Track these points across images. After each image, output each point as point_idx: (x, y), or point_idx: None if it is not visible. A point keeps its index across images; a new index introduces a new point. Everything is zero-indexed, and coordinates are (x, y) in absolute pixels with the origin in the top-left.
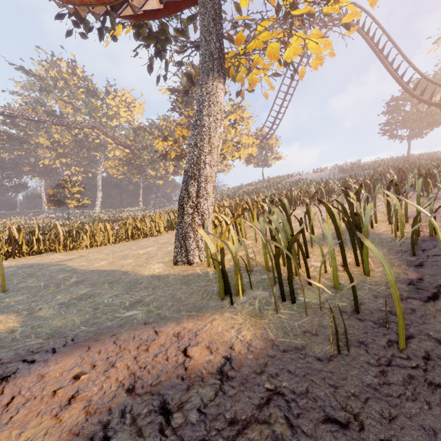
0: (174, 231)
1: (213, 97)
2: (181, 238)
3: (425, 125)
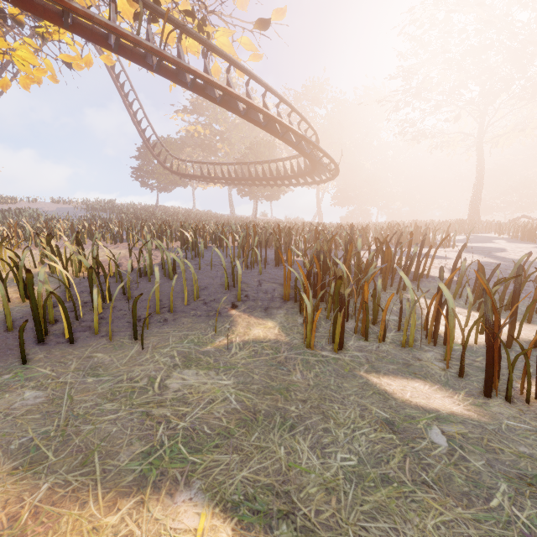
0: None
1: None
2: None
3: (169, 182)
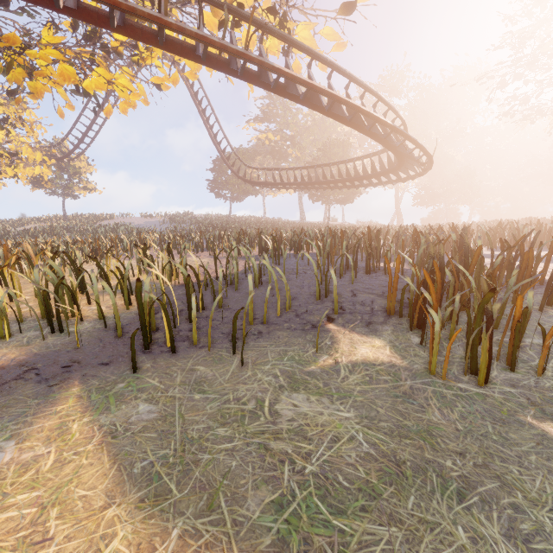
0: None
1: None
2: None
3: (242, 192)
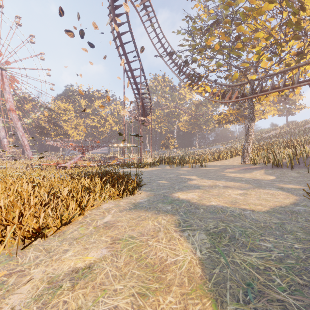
0: (232, 158)
1: (251, 127)
2: (243, 158)
3: None
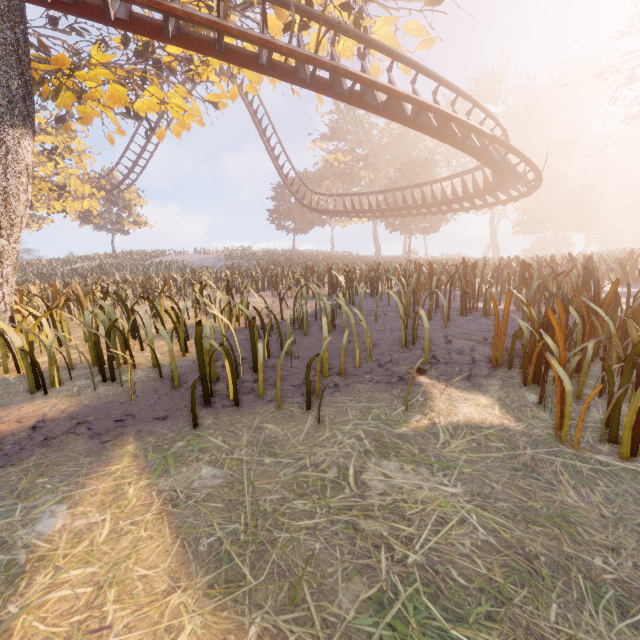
0: None
1: (15, 152)
2: None
3: (306, 222)
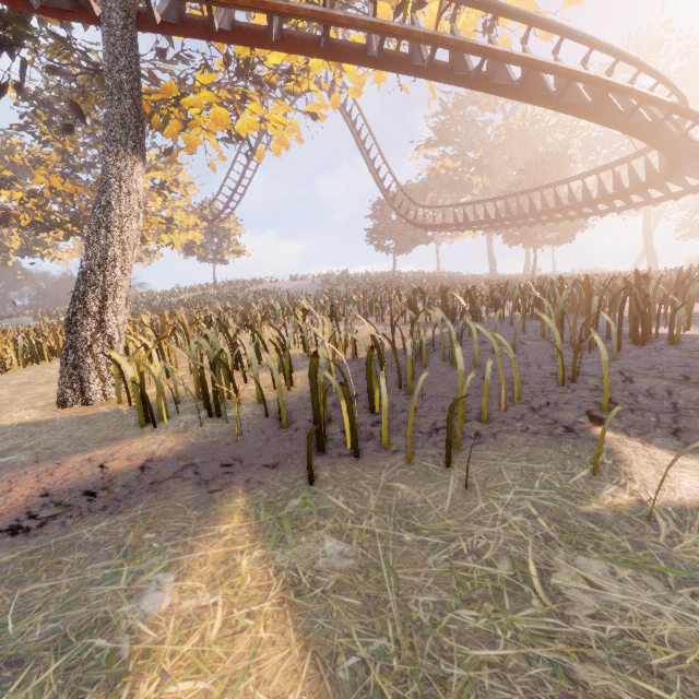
0: (40, 365)
1: (128, 180)
2: (73, 368)
3: (409, 240)
